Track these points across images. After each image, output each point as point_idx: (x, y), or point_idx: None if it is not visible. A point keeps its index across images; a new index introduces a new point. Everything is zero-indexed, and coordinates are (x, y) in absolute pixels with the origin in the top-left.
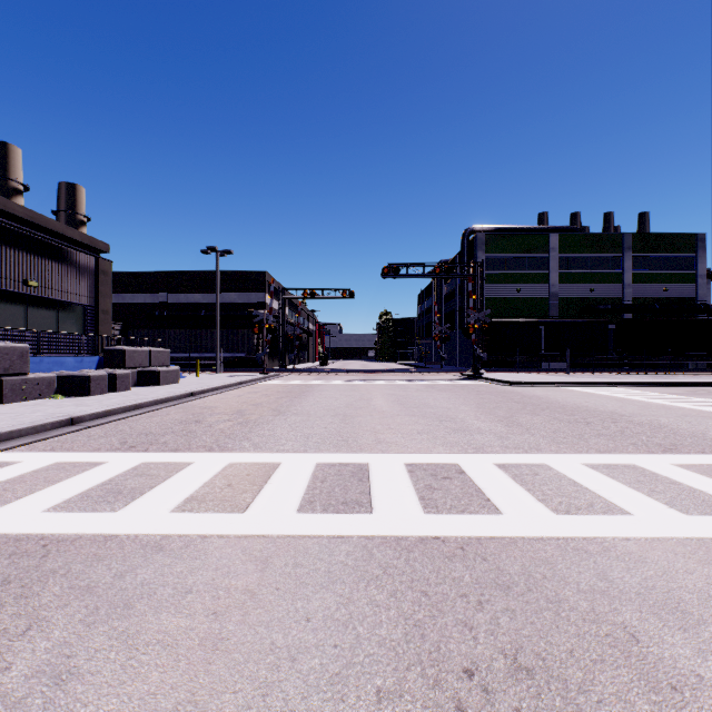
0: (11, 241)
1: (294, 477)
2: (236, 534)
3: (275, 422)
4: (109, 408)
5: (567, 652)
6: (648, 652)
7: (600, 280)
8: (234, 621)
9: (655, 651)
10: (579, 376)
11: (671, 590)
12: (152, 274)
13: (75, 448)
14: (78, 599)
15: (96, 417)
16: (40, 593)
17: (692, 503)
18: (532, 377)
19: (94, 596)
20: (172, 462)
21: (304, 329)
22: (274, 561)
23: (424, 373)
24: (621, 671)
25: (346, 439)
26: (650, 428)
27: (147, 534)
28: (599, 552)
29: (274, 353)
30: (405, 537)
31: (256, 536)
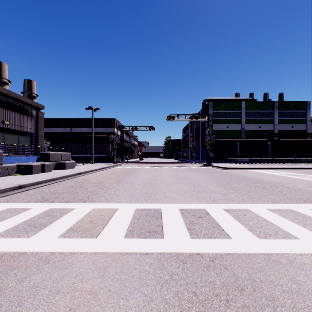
0: None
1: (124, 217)
2: (90, 252)
3: (117, 187)
4: (39, 180)
5: None
6: None
7: (263, 122)
8: None
9: None
10: (255, 165)
11: None
12: (64, 119)
13: (18, 201)
14: None
15: (32, 185)
16: None
17: None
18: (234, 165)
19: (1, 297)
20: (64, 208)
21: (132, 144)
22: (109, 270)
23: (185, 163)
24: None
25: (150, 196)
26: (294, 190)
27: (42, 252)
28: (288, 263)
29: (118, 154)
30: (181, 254)
31: (101, 253)
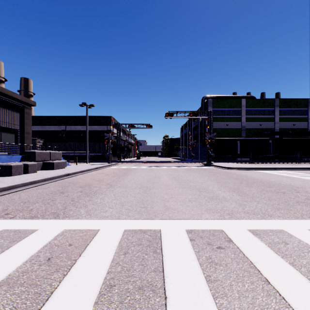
0: None
1: (104, 248)
2: None
3: (106, 192)
4: (12, 184)
5: None
6: None
7: (264, 120)
8: None
9: None
10: (257, 164)
11: None
12: (58, 117)
13: None
14: None
15: (2, 190)
16: None
17: None
18: (236, 165)
19: None
20: (23, 229)
21: (129, 143)
22: None
23: (184, 163)
24: None
25: (146, 206)
26: None
27: None
28: None
29: (115, 153)
30: None
31: None
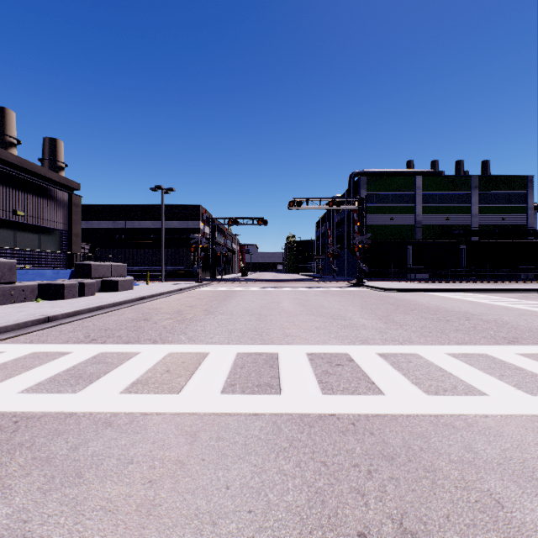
0: (3, 181)
1: (219, 364)
2: (171, 412)
3: (206, 320)
4: (77, 309)
5: (444, 517)
6: (512, 517)
7: (453, 211)
8: (166, 488)
9: (518, 516)
10: (438, 284)
11: (526, 460)
12: (114, 206)
13: (48, 341)
14: (38, 468)
15: (67, 316)
16: (7, 463)
17: (535, 385)
18: (402, 285)
19: (51, 466)
20: (124, 352)
21: (229, 249)
22: (201, 435)
23: (320, 282)
24: (491, 535)
25: (260, 334)
26: (496, 325)
27: (99, 412)
28: (464, 427)
29: (206, 266)
30: (307, 415)
31: (187, 414)
